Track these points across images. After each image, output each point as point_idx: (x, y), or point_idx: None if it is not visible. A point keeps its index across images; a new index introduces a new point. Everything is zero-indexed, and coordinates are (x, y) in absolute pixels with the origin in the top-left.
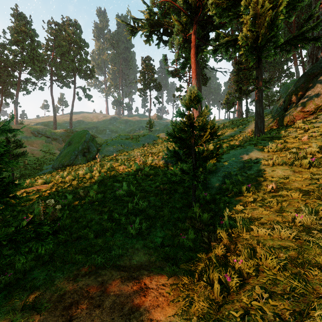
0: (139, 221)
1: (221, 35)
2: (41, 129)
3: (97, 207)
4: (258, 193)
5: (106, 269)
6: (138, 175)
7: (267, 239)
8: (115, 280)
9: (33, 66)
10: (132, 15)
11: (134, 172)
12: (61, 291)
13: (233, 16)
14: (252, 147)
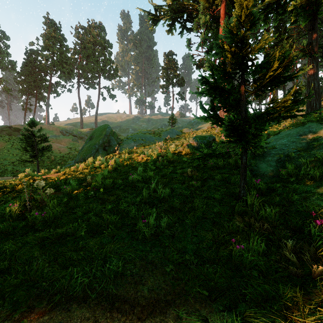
0: (157, 215)
1: None
2: (69, 128)
3: (102, 194)
4: None
5: (88, 303)
6: (158, 161)
7: None
8: None
9: (62, 69)
10: (153, 4)
11: (153, 159)
12: None
13: None
14: (316, 122)
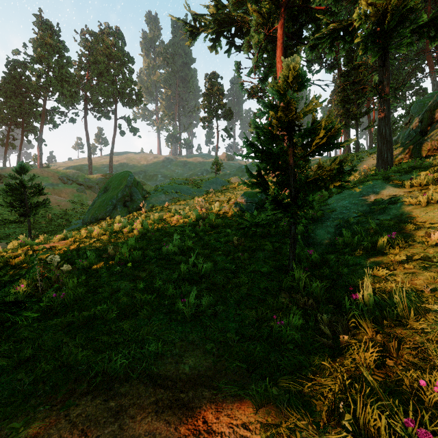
0: (198, 293)
1: (323, 23)
2: (72, 174)
3: (131, 270)
4: (413, 248)
5: (130, 383)
6: (198, 226)
7: None
8: (145, 408)
9: (62, 90)
10: (191, 11)
11: (192, 223)
12: (31, 428)
13: None
14: (381, 181)
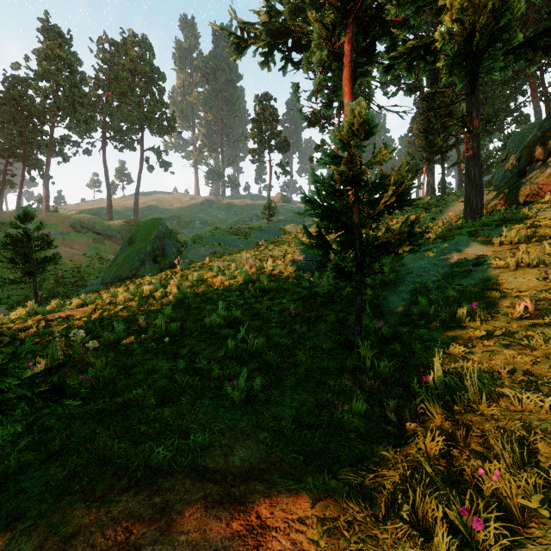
0: (248, 375)
1: (400, 39)
2: (87, 220)
3: (168, 346)
4: (495, 321)
5: (175, 477)
6: (247, 290)
7: (549, 420)
8: (193, 503)
9: (74, 114)
10: (238, 18)
11: (240, 286)
12: (70, 526)
13: (422, 2)
14: (467, 237)
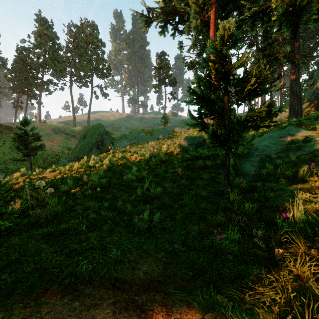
0: (150, 211)
1: (246, 7)
2: (61, 127)
3: (99, 193)
4: None
5: (93, 285)
6: (151, 161)
7: None
8: (104, 308)
9: (54, 67)
10: (146, 6)
11: (146, 159)
12: None
13: None
14: (295, 126)
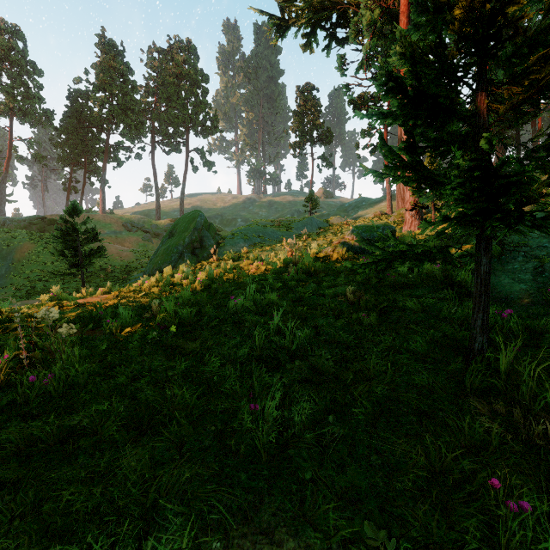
0: (285, 390)
1: None
2: (137, 220)
3: (174, 338)
4: None
5: None
6: (286, 273)
7: None
8: None
9: (126, 121)
10: None
11: (277, 269)
12: None
13: None
14: None
